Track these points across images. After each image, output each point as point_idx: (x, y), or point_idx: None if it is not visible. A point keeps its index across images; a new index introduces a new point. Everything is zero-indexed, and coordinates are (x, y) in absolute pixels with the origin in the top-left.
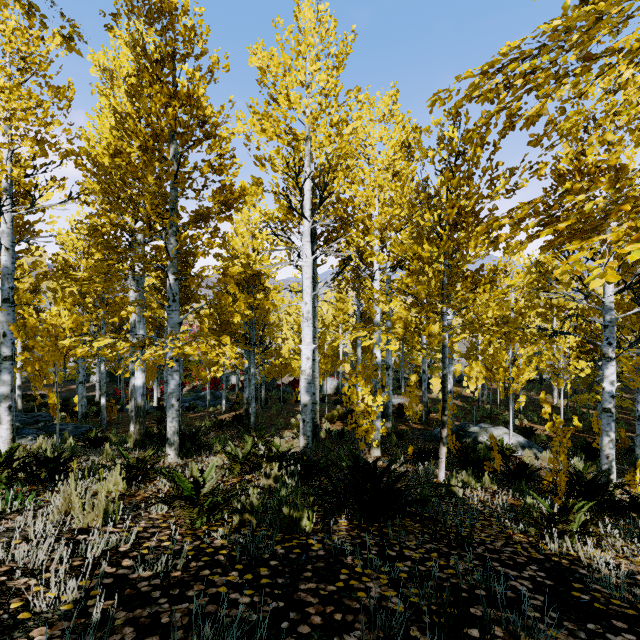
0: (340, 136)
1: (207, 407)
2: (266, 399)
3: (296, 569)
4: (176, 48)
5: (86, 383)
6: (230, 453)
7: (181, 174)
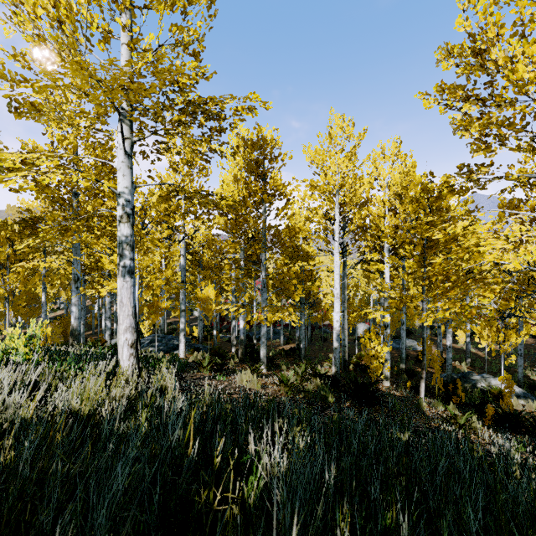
0: (355, 197)
1: (271, 340)
2: (311, 337)
3: (325, 408)
4: (265, 155)
5: (191, 316)
6: (295, 370)
7: (269, 223)
